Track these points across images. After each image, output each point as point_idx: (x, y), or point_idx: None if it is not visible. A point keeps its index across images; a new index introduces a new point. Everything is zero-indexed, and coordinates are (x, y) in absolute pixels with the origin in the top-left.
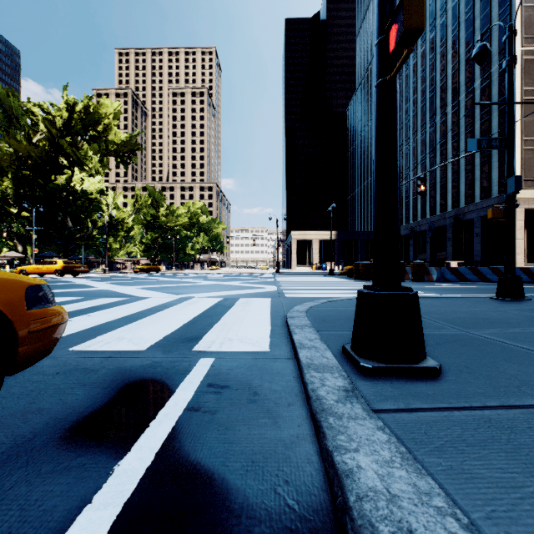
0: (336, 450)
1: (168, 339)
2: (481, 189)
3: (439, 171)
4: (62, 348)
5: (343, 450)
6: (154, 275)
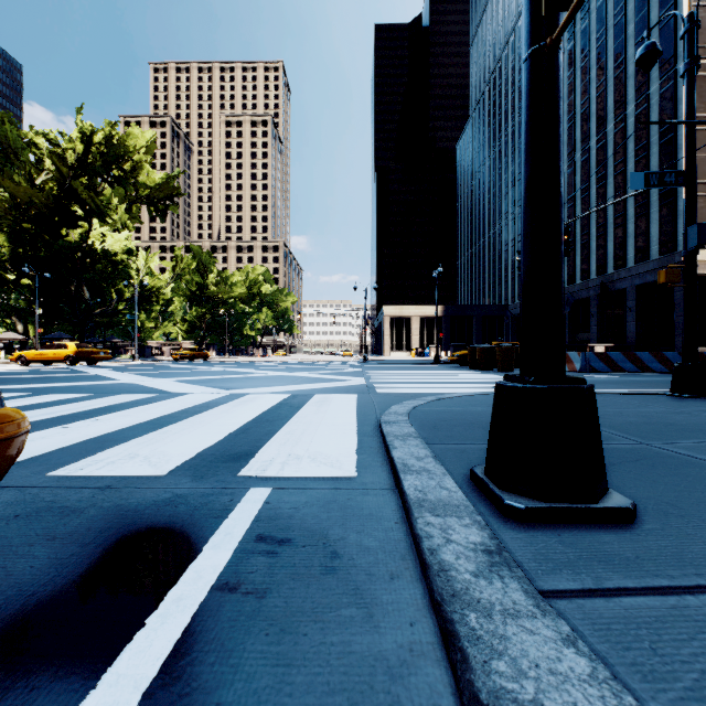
0: (497, 705)
1: (205, 456)
2: (636, 250)
3: (579, 225)
4: (38, 471)
5: (510, 703)
6: (200, 364)
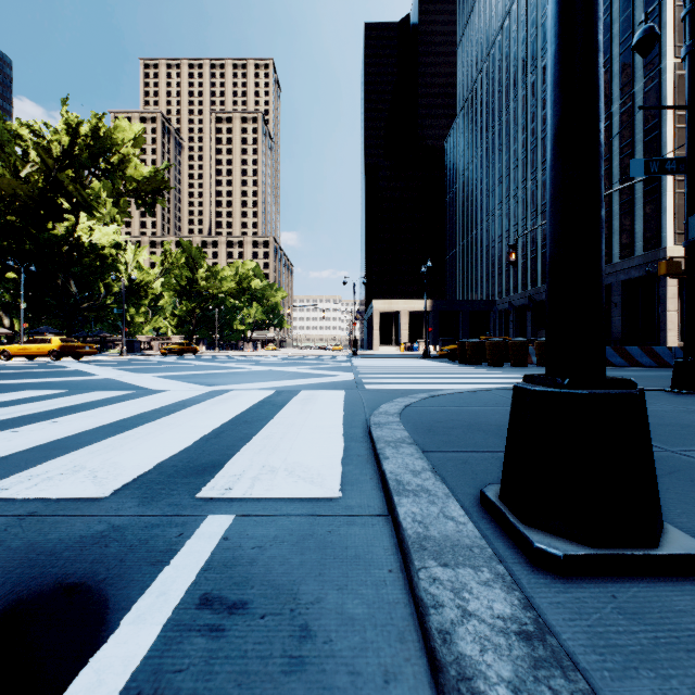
0: None
1: (164, 468)
2: (621, 246)
3: None
4: None
5: None
6: (188, 358)
